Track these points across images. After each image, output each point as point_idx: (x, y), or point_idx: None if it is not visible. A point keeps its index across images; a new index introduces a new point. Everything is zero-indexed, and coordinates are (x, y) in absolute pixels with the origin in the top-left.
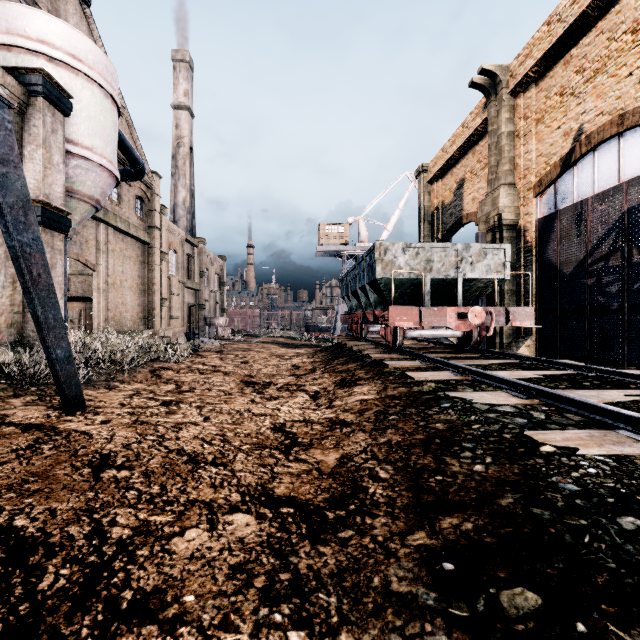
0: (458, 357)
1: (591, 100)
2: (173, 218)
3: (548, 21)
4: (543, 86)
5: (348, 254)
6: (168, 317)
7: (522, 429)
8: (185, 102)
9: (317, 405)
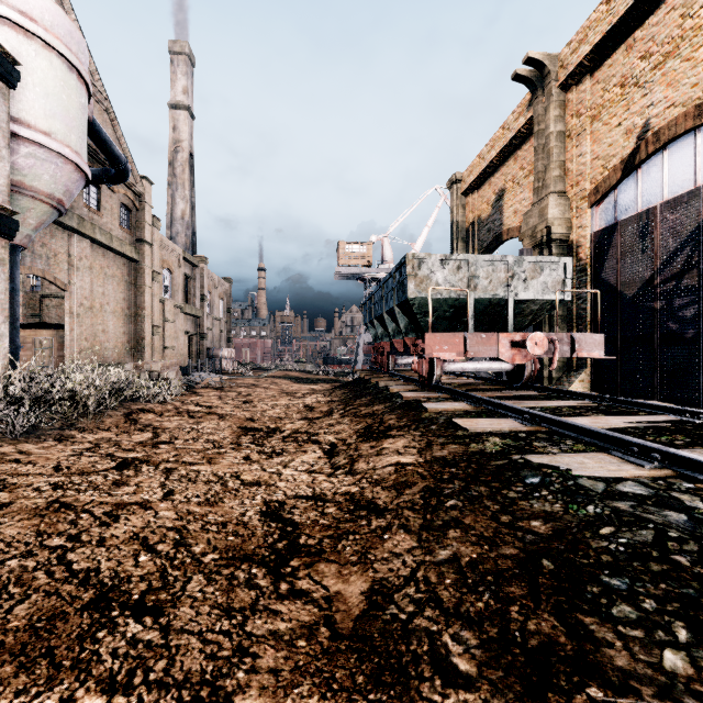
0: (511, 396)
1: (660, 90)
2: (170, 234)
3: None
4: (600, 77)
5: (371, 277)
6: (161, 348)
7: (699, 542)
8: (184, 101)
9: (333, 467)
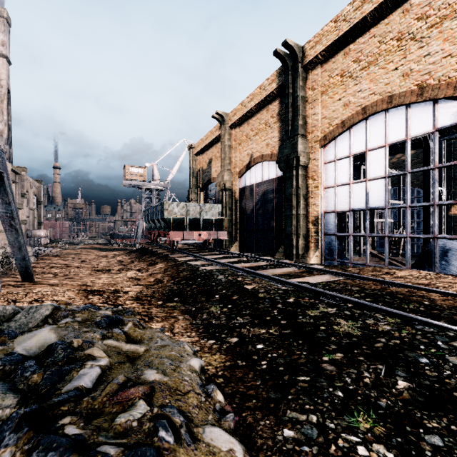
0: (199, 252)
1: (255, 144)
2: None
3: (241, 104)
4: (241, 129)
5: (146, 187)
6: None
7: (199, 267)
8: (2, 51)
9: (142, 272)
